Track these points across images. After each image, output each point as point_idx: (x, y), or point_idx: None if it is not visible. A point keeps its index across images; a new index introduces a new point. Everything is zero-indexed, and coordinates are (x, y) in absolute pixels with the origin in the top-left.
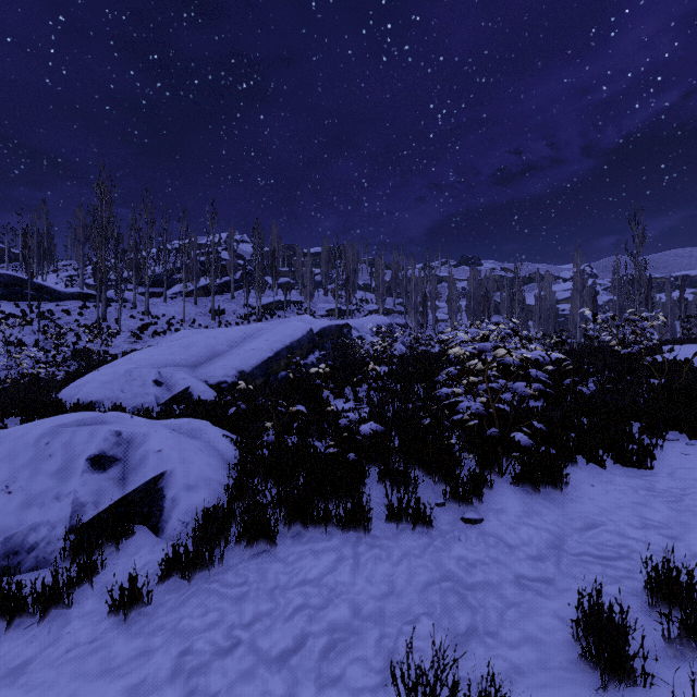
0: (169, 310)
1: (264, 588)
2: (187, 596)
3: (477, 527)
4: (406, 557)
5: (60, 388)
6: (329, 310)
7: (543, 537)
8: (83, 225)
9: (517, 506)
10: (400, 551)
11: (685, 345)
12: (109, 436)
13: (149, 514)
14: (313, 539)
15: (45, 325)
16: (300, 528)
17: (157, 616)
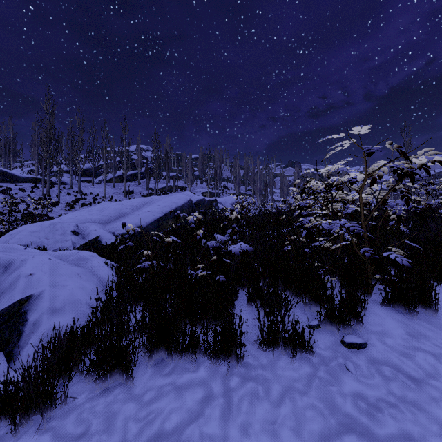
0: (95, 191)
1: None
2: None
3: (363, 353)
4: (288, 393)
5: (1, 236)
6: (203, 193)
7: None
8: (37, 134)
9: (400, 328)
10: (279, 385)
11: None
12: None
13: (8, 339)
14: (176, 369)
15: (4, 197)
16: (163, 355)
17: None
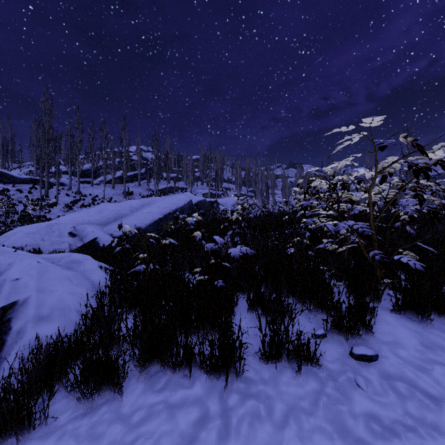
0: (94, 192)
1: None
2: None
3: (374, 366)
4: (293, 413)
5: None
6: (204, 194)
7: None
8: (36, 134)
9: (413, 338)
10: (283, 403)
11: None
12: None
13: None
14: (169, 385)
15: (2, 198)
16: (156, 368)
17: None
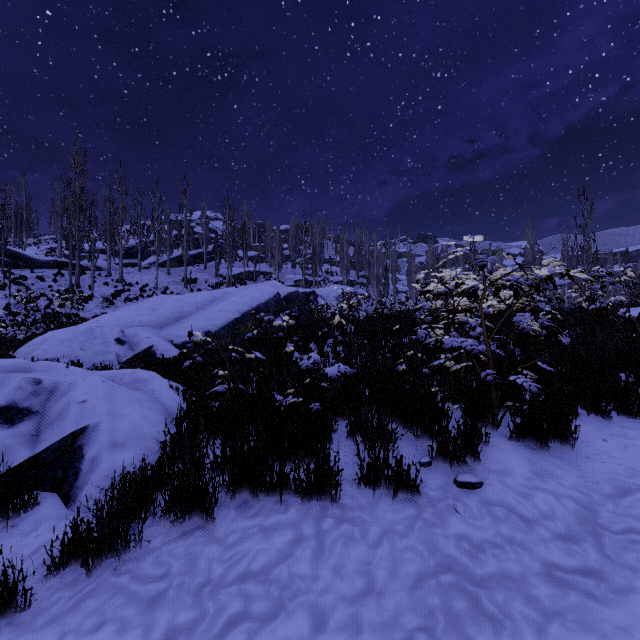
0: (143, 279)
1: (189, 585)
2: (83, 595)
3: (477, 493)
4: (387, 535)
5: (19, 346)
6: (296, 281)
7: (568, 507)
8: (61, 198)
9: (524, 466)
10: (378, 527)
11: (639, 308)
12: (24, 384)
13: (62, 478)
14: (263, 511)
15: (17, 290)
16: (247, 496)
17: (31, 630)
